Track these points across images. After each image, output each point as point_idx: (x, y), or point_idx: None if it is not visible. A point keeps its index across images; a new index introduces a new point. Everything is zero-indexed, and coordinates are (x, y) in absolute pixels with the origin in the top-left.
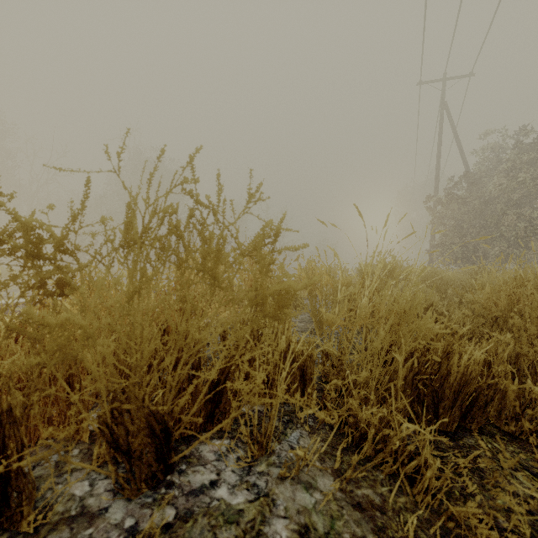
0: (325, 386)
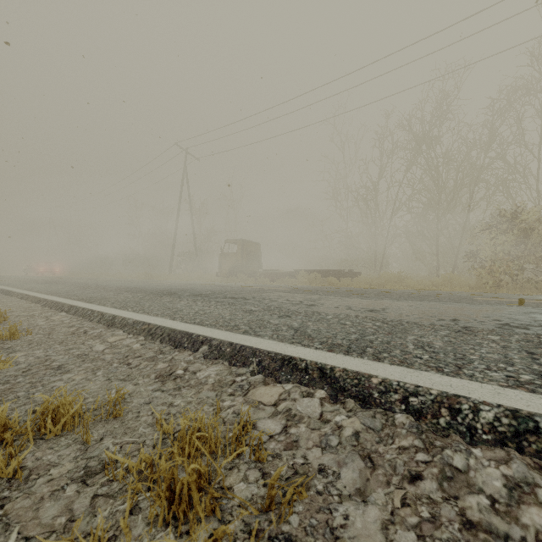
0: None
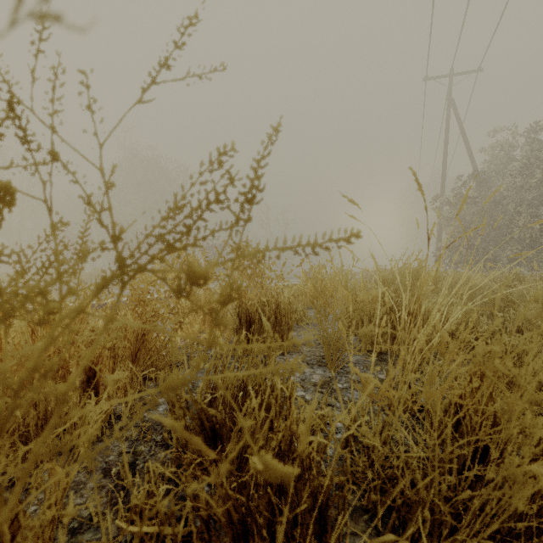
0: (368, 540)
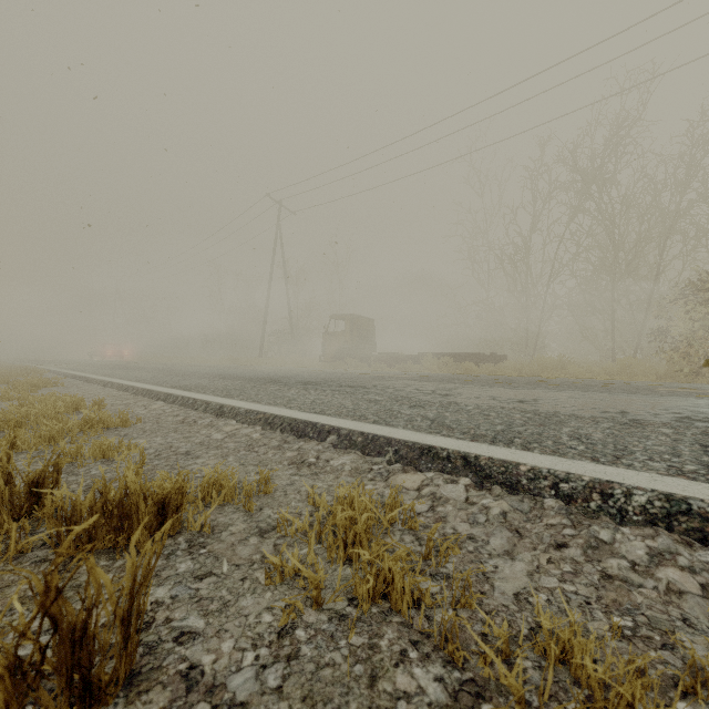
0: None
